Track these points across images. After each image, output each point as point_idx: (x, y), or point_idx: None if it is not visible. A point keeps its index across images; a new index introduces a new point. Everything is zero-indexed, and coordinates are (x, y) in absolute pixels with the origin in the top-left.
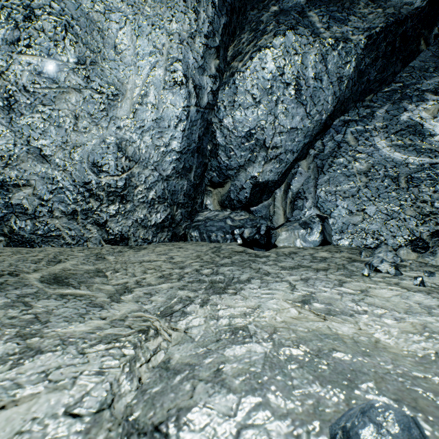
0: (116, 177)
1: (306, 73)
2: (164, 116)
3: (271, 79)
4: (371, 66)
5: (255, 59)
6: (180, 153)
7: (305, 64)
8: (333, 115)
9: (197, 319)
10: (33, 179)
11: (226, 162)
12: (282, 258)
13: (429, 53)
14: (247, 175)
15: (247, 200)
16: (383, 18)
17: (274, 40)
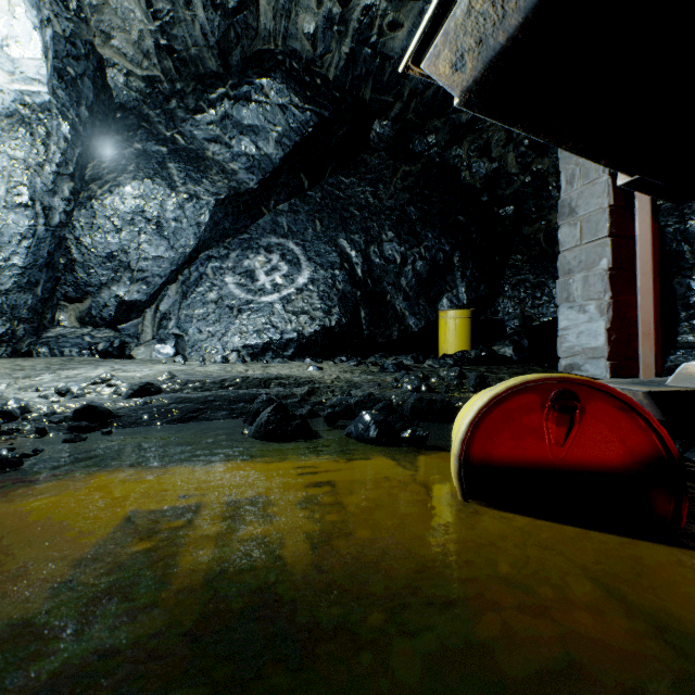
0: None
1: (167, 215)
2: (5, 233)
3: (133, 213)
4: (224, 219)
5: (115, 193)
6: (25, 269)
7: (165, 208)
8: (198, 250)
9: (48, 377)
10: None
11: (86, 279)
12: (125, 361)
13: (270, 218)
14: (112, 294)
15: (112, 318)
16: (227, 189)
17: (133, 183)
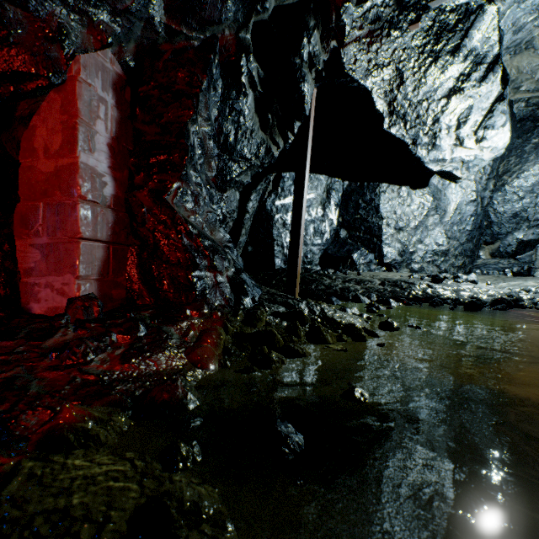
0: (445, 246)
1: None
2: (463, 216)
3: (532, 185)
4: None
5: (520, 177)
6: (470, 231)
7: None
8: None
9: (503, 284)
10: (417, 250)
11: (497, 231)
12: (535, 278)
13: None
14: (513, 237)
15: (513, 252)
16: None
17: (533, 167)
